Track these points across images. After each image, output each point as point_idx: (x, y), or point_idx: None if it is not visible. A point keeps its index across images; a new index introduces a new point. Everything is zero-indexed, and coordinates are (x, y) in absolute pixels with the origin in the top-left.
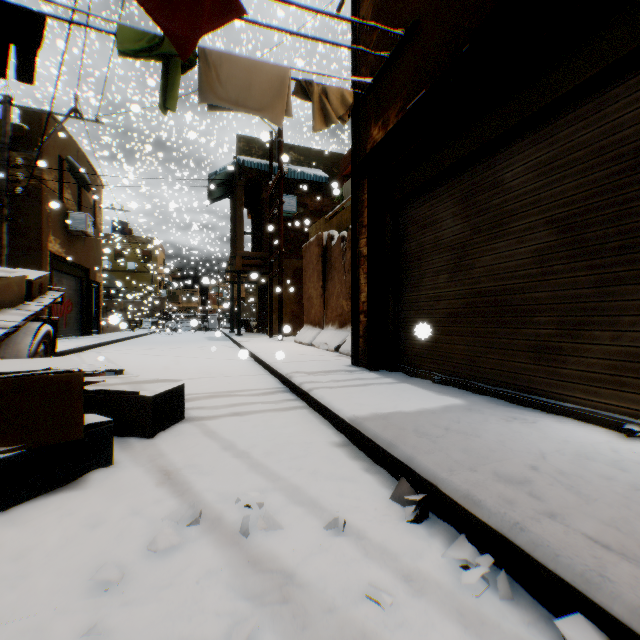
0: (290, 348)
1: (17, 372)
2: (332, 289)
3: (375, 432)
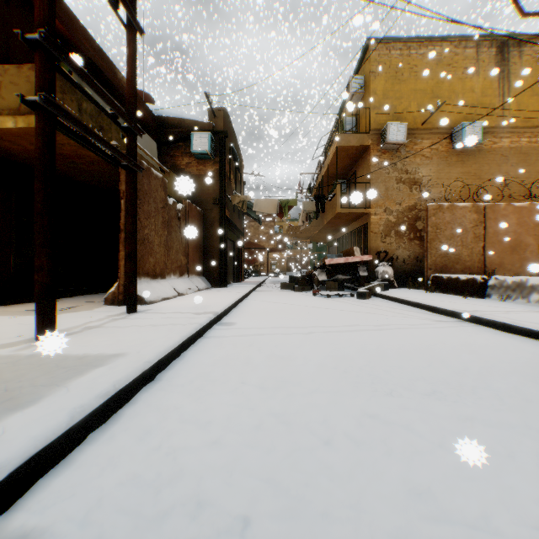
0: (208, 295)
1: (309, 279)
2: (172, 243)
3: (257, 284)
